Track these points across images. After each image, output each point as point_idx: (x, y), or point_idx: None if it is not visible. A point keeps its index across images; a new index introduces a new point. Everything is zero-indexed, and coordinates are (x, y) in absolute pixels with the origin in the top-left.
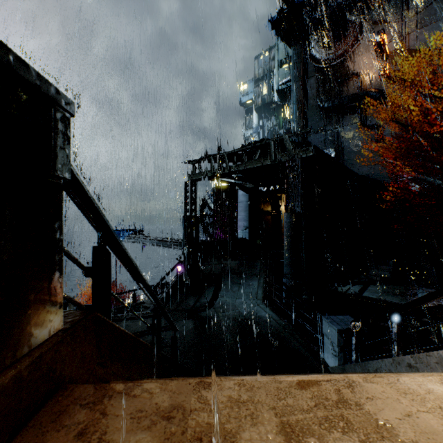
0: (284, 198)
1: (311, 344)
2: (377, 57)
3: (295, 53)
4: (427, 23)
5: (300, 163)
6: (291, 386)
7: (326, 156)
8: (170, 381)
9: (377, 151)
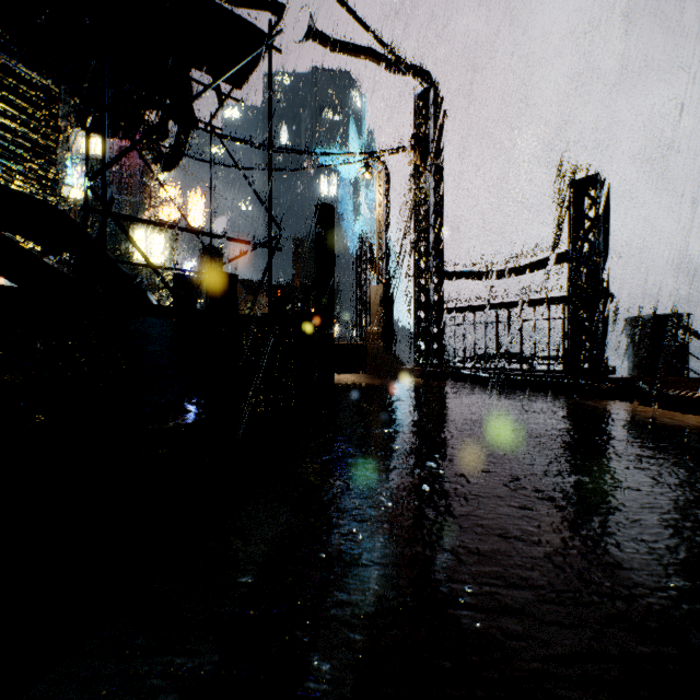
0: None
1: None
2: None
3: None
4: None
5: None
6: None
7: None
8: None
9: None
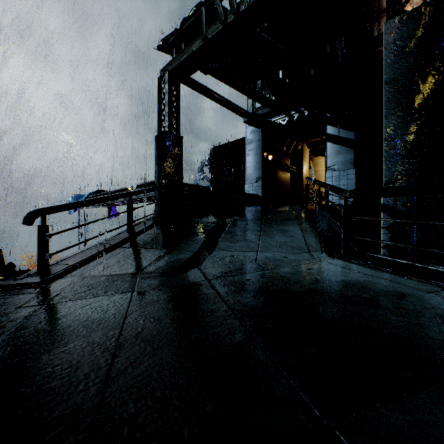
0: (306, 151)
1: None
2: None
3: None
4: None
5: None
6: None
7: None
8: None
9: None
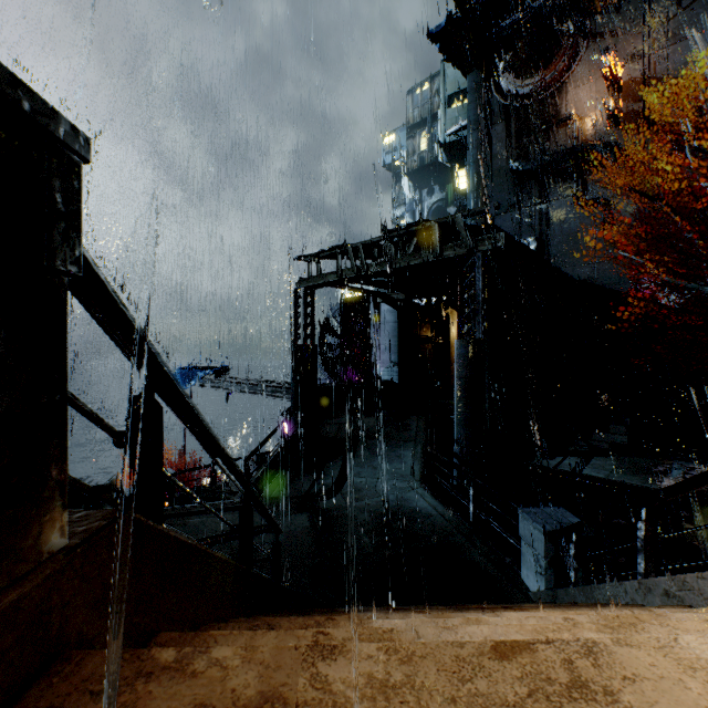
0: (454, 316)
1: (501, 554)
2: (604, 91)
3: (472, 84)
4: (684, 36)
5: (481, 259)
6: (481, 653)
7: (522, 248)
8: (264, 633)
9: (604, 241)
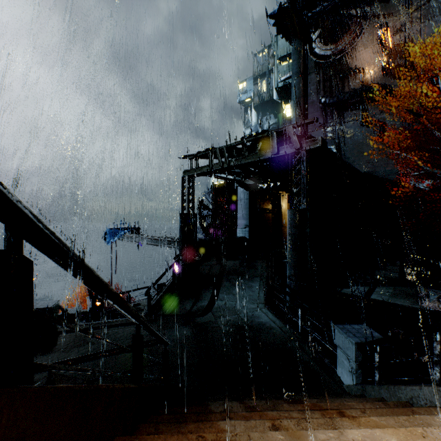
0: (284, 195)
1: (322, 356)
2: (379, 52)
3: (295, 49)
4: (431, 16)
5: (305, 156)
6: None
7: (329, 151)
8: None
9: (379, 148)
